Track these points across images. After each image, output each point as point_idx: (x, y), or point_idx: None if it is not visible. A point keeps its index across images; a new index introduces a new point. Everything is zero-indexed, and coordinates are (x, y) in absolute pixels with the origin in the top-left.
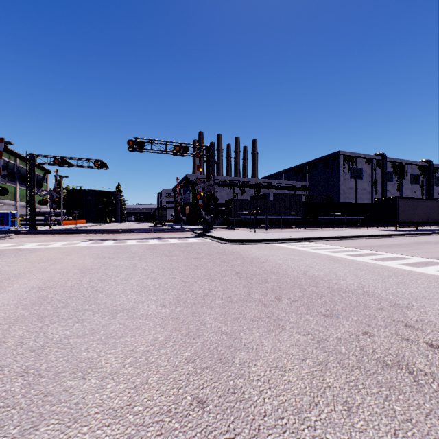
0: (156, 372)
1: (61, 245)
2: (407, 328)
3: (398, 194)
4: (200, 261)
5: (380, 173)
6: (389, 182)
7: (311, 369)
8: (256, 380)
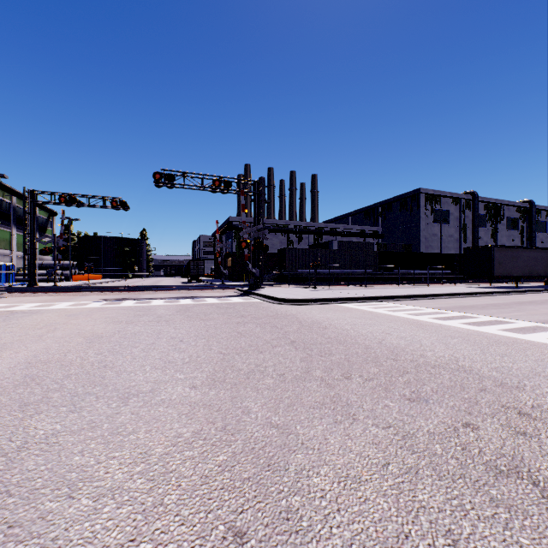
0: (176, 487)
1: (66, 307)
2: (522, 418)
3: (492, 242)
4: (245, 327)
5: (470, 216)
6: (481, 228)
7: (395, 479)
8: (318, 497)
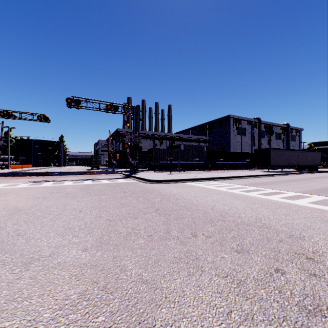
0: None
1: (1, 187)
2: (310, 262)
3: (268, 146)
4: (126, 199)
5: (257, 131)
6: (262, 138)
7: (238, 327)
8: None
